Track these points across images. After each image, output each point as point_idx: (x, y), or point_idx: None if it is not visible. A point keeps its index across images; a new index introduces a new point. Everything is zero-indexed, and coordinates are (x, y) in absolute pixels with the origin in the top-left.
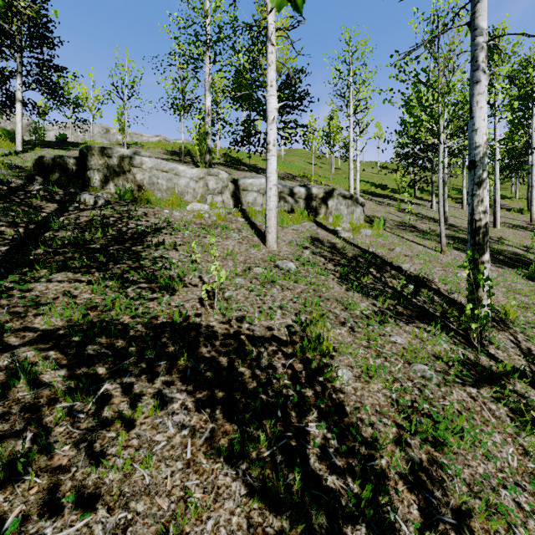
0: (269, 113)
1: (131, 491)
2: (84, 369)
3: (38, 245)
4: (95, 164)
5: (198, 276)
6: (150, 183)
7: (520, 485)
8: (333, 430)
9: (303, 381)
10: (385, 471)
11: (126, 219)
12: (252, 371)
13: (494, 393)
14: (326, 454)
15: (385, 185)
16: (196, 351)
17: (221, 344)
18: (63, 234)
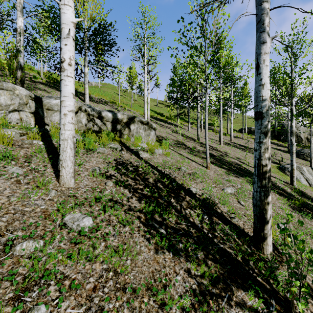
0: (63, 24)
1: None
2: None
3: None
4: None
5: None
6: None
7: None
8: None
9: None
10: None
11: None
12: None
13: None
14: None
15: (162, 114)
16: None
17: None
18: None
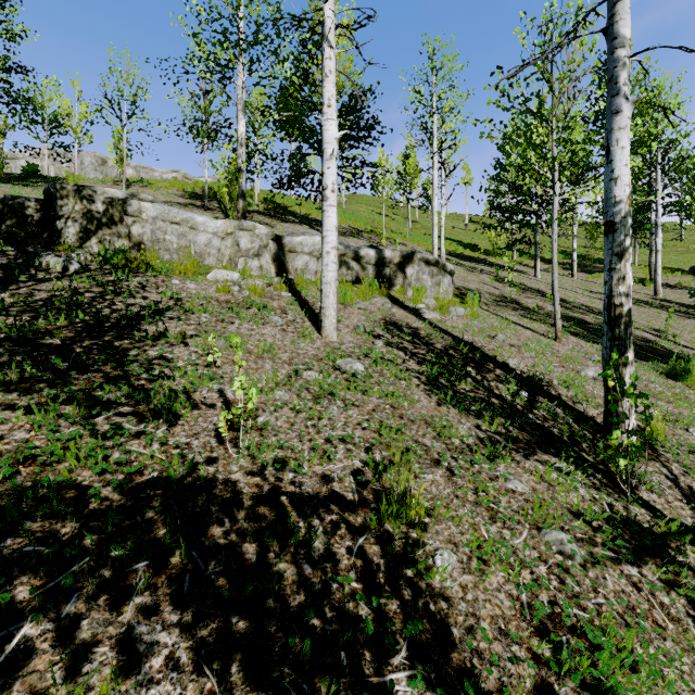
0: (326, 144)
1: None
2: None
3: None
4: (69, 210)
5: (217, 388)
6: (152, 240)
7: None
8: (438, 691)
9: (382, 581)
10: None
11: (111, 295)
12: (297, 569)
13: (662, 572)
14: None
15: (476, 245)
16: (204, 534)
17: (248, 517)
18: (1, 322)
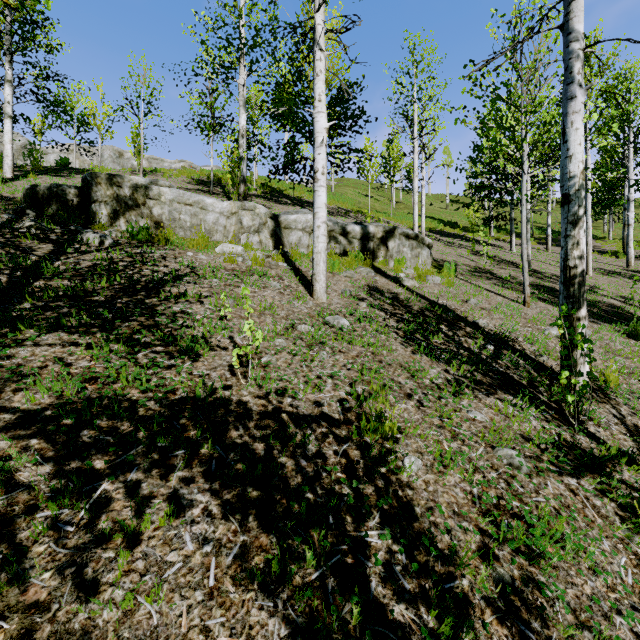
0: (317, 134)
1: (133, 637)
2: (77, 463)
3: (24, 297)
4: (102, 195)
5: (228, 336)
6: (170, 219)
7: (638, 608)
8: (401, 541)
9: (361, 474)
10: (468, 595)
11: (139, 264)
12: (295, 462)
13: (598, 484)
14: (392, 574)
15: (455, 223)
16: (224, 436)
17: (257, 426)
18: (58, 283)
